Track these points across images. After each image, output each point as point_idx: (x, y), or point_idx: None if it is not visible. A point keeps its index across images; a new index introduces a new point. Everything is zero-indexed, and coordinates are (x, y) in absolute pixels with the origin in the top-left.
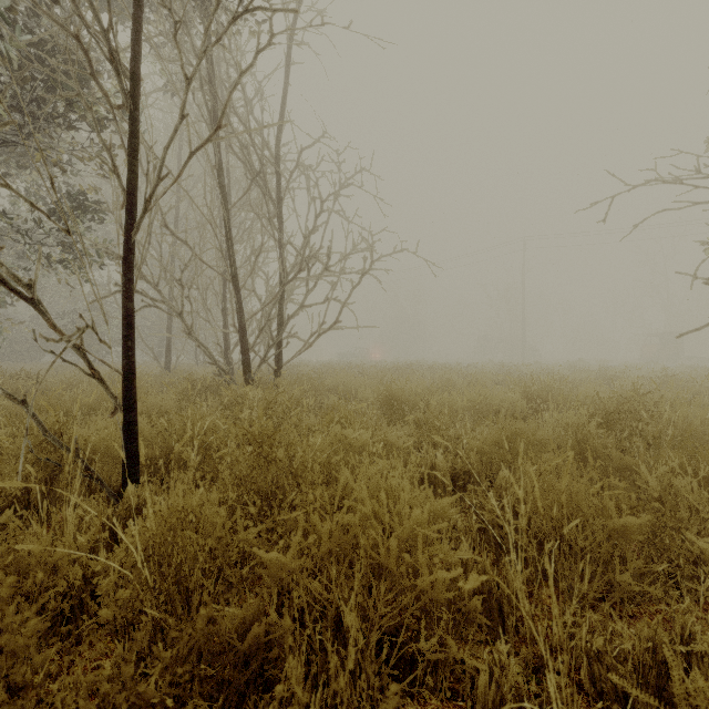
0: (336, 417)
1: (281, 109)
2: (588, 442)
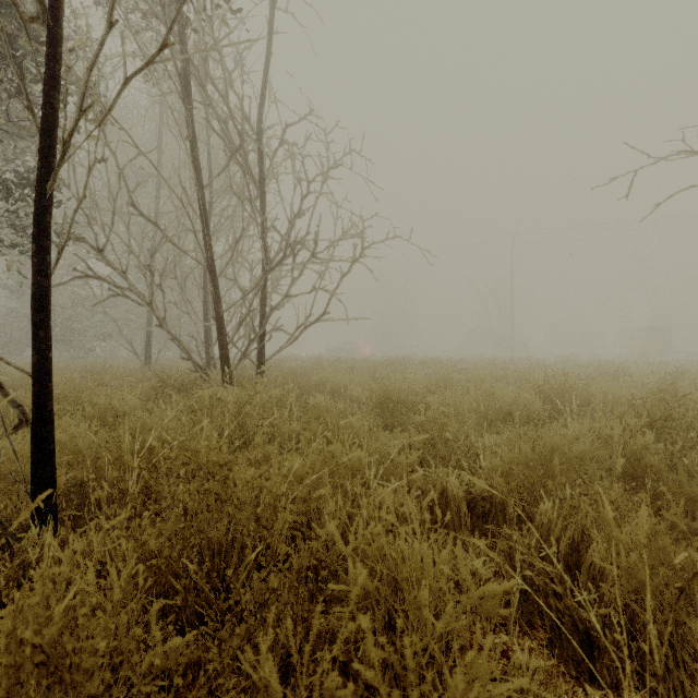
0: (319, 430)
1: (264, 81)
2: (643, 460)
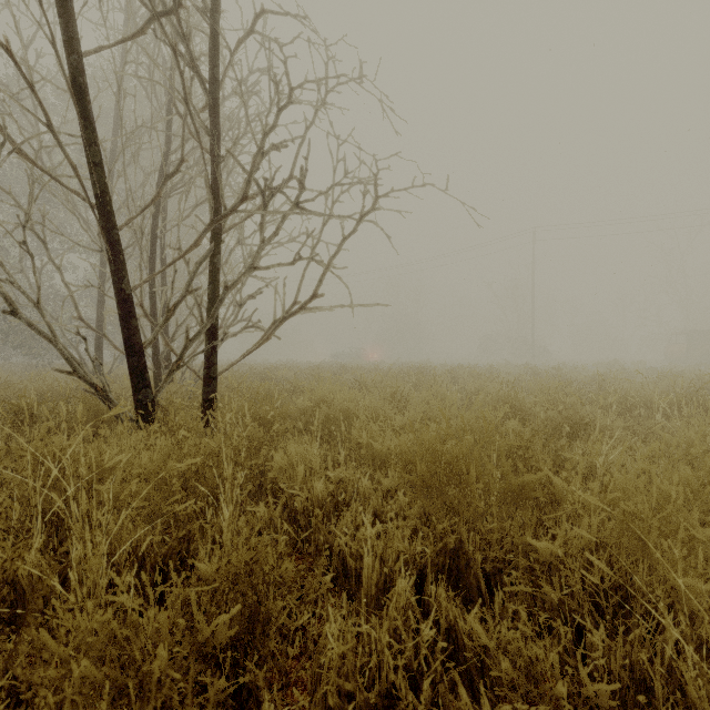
0: None
1: None
2: None
